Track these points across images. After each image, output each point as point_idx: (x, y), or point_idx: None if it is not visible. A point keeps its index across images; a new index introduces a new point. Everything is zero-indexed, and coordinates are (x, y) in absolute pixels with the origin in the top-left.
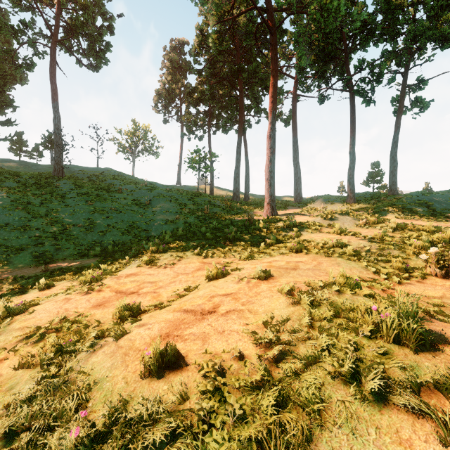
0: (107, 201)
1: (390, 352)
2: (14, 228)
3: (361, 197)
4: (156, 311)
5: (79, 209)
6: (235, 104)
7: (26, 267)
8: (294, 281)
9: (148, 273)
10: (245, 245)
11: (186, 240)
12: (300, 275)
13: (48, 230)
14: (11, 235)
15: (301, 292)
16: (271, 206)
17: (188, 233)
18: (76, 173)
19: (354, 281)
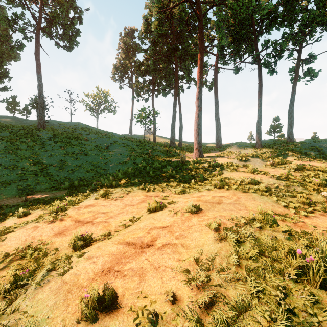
0: (76, 147)
1: (319, 299)
2: (5, 167)
3: (266, 144)
4: (104, 242)
5: (54, 153)
6: (171, 74)
7: (12, 197)
8: (219, 216)
9: (102, 204)
10: (179, 181)
11: (134, 177)
12: (224, 209)
13: (31, 169)
14: (3, 173)
15: (227, 228)
16: (199, 150)
17: (136, 172)
18: (55, 126)
19: (271, 218)
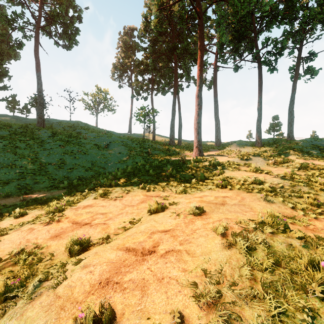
0: (75, 145)
1: None
2: (3, 166)
3: (266, 142)
4: (102, 246)
5: (53, 152)
6: (171, 73)
7: (10, 197)
8: (225, 218)
9: (101, 204)
10: (180, 181)
11: (133, 176)
12: (229, 211)
13: (29, 168)
14: (1, 172)
15: (236, 233)
16: (199, 149)
17: (135, 170)
18: (54, 124)
19: (282, 221)
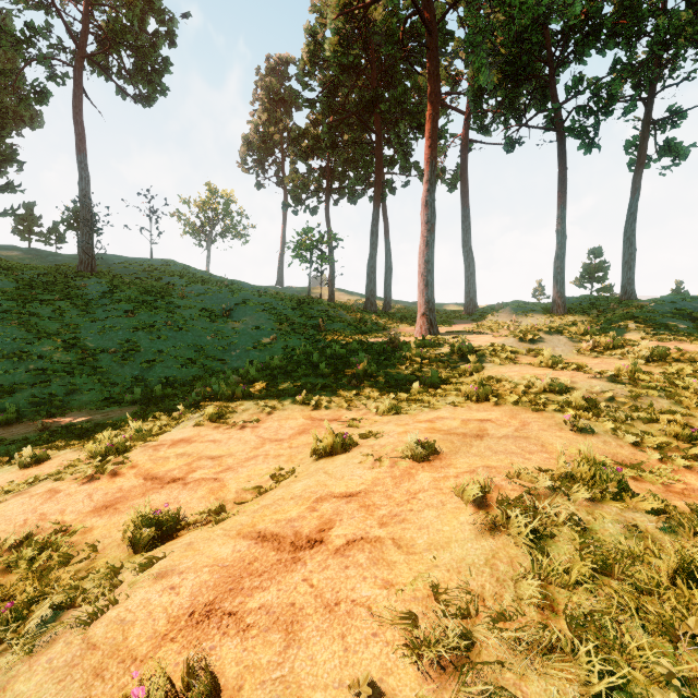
0: (160, 311)
1: None
2: (3, 355)
3: (575, 305)
4: (206, 530)
5: (112, 325)
6: (368, 155)
7: (15, 422)
8: (484, 467)
9: (210, 438)
10: (386, 387)
11: (285, 376)
12: (493, 450)
13: (60, 360)
14: None
15: (508, 499)
16: (429, 319)
17: (289, 365)
18: (117, 267)
19: (614, 473)
